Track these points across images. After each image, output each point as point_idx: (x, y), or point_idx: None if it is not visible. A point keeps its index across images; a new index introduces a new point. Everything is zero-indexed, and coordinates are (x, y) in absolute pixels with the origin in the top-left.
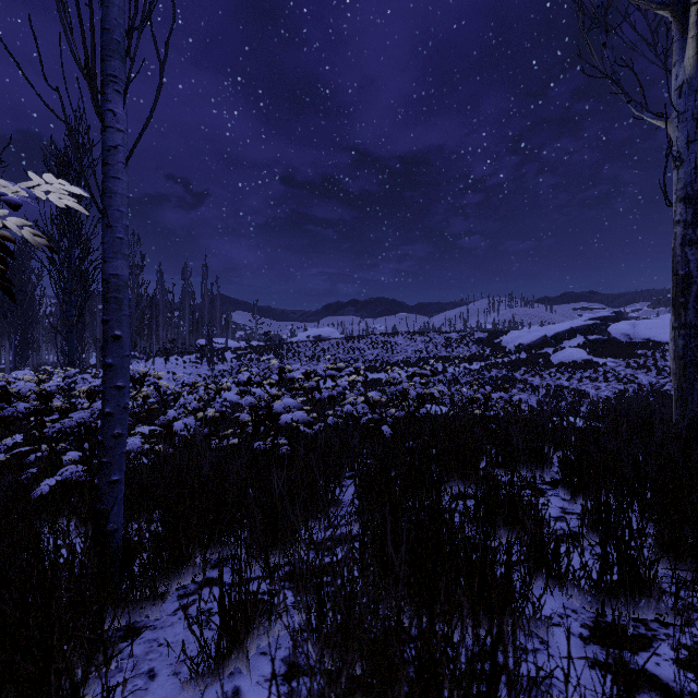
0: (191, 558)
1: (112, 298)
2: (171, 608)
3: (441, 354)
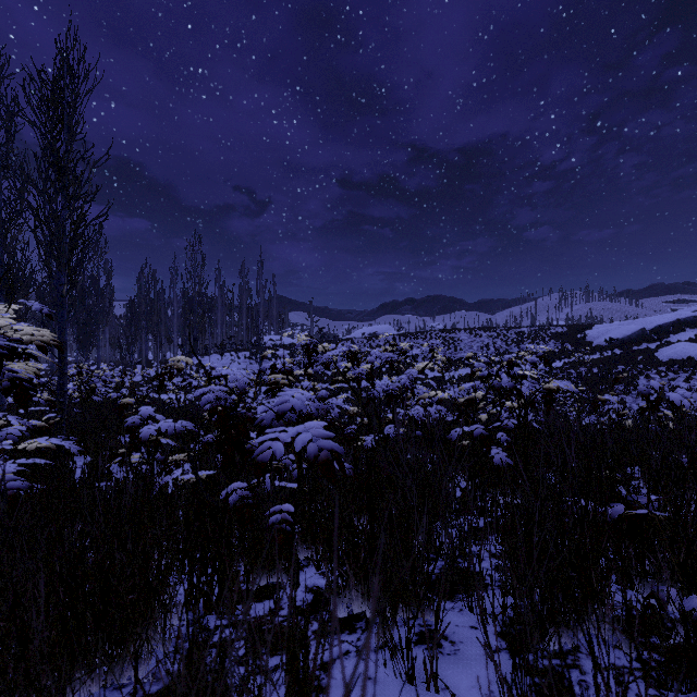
0: None
1: None
2: None
3: (511, 351)
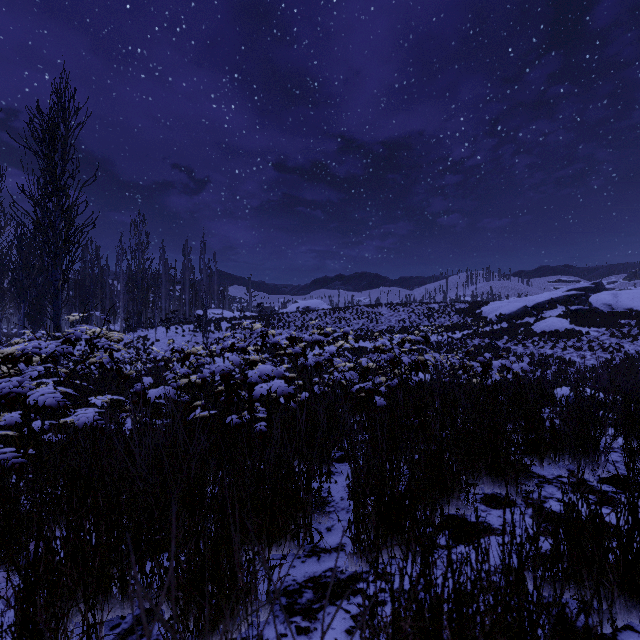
0: None
1: None
2: None
3: (423, 324)
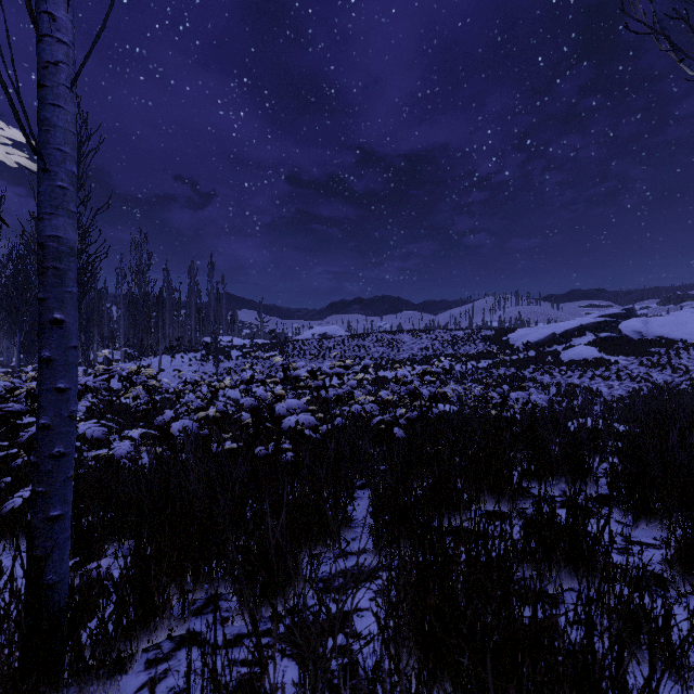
0: (166, 608)
1: (50, 268)
2: (134, 683)
3: (447, 352)
